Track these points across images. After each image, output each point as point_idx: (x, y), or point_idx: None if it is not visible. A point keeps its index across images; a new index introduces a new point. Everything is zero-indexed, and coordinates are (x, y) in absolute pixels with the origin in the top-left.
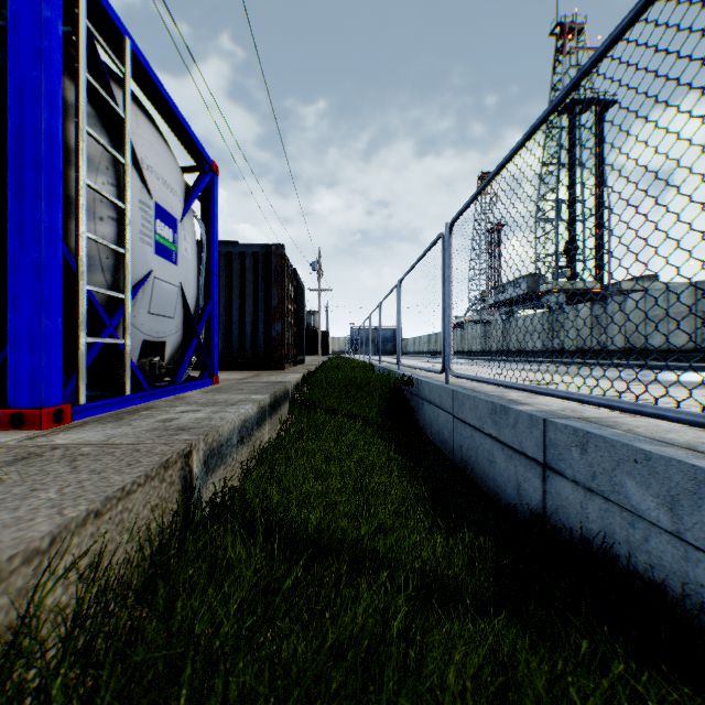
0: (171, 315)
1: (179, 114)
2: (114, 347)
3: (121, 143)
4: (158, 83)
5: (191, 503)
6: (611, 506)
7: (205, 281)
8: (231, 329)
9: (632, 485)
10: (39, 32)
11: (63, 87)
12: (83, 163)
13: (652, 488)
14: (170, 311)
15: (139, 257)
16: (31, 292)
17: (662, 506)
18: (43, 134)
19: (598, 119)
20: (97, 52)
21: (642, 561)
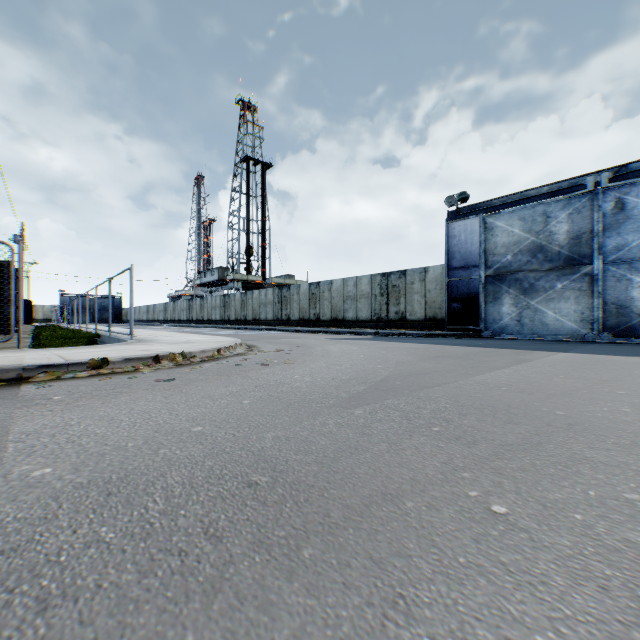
0: None
1: None
2: None
3: None
4: None
5: None
6: None
7: None
8: None
9: None
10: None
11: None
12: None
13: None
14: None
15: None
16: None
17: None
18: None
19: (264, 173)
20: None
21: None
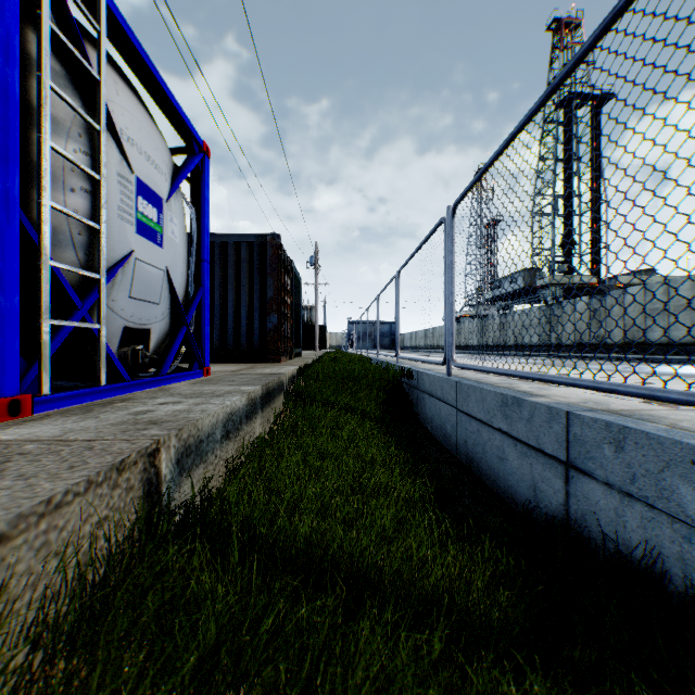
0: (156, 301)
1: (164, 86)
2: (87, 332)
3: (97, 110)
4: (140, 49)
5: (155, 512)
6: (658, 515)
7: (195, 268)
8: (226, 321)
9: (688, 491)
10: None
11: (26, 40)
12: (46, 123)
13: None
14: (154, 296)
15: (117, 235)
16: None
17: None
18: None
19: (595, 114)
20: (65, 2)
21: None
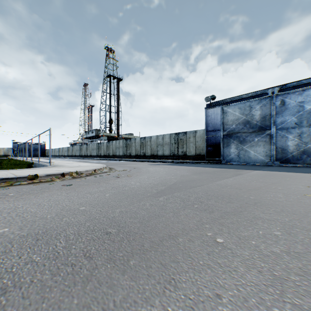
0: None
1: None
2: None
3: None
4: None
5: None
6: None
7: None
8: None
9: None
10: None
11: None
12: None
13: None
14: None
15: None
16: None
17: None
18: None
19: (118, 83)
20: None
21: None
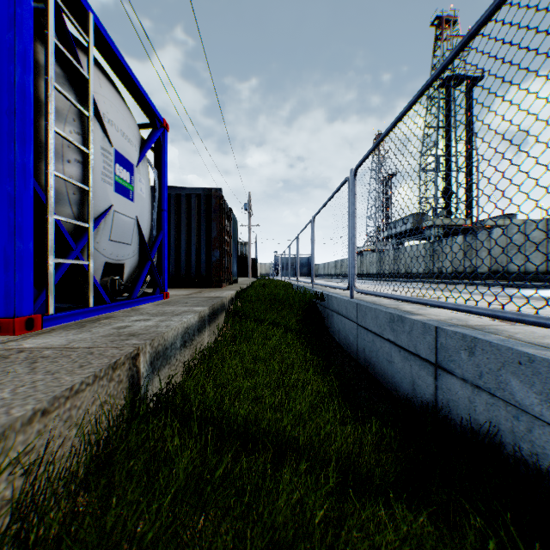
0: (128, 242)
1: (135, 79)
2: (79, 267)
3: (86, 100)
4: (117, 52)
5: (137, 399)
6: (497, 401)
7: (157, 216)
8: (180, 256)
9: (517, 383)
10: (12, 1)
11: (36, 51)
12: (51, 113)
13: (536, 386)
14: (127, 239)
15: (101, 193)
16: (6, 220)
17: (545, 402)
18: (16, 87)
19: (469, 91)
20: (64, 22)
21: (526, 449)
